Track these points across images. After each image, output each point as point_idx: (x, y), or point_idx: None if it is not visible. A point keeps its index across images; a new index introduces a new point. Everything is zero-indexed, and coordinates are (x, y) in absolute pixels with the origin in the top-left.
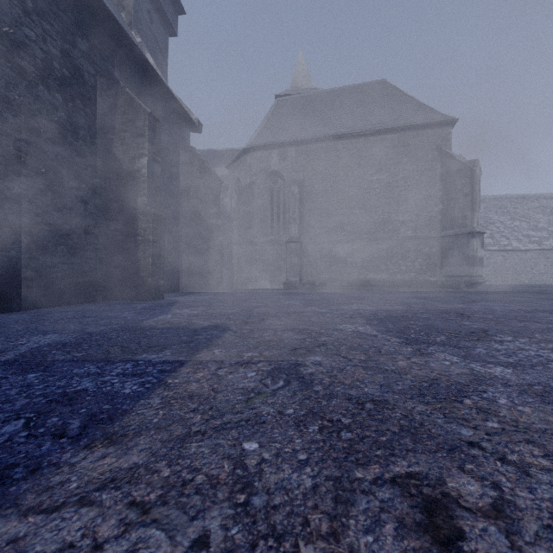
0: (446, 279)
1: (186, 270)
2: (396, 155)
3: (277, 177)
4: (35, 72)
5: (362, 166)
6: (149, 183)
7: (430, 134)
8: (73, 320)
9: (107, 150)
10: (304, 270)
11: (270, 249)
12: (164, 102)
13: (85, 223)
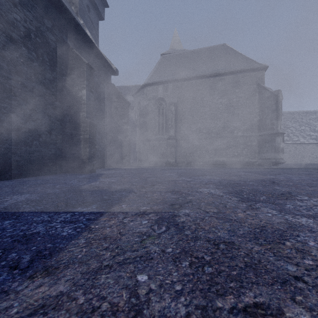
0: (261, 160)
1: (109, 155)
2: (231, 87)
3: (162, 101)
4: (20, 39)
5: (211, 94)
6: (86, 104)
7: (252, 75)
8: (40, 185)
9: (62, 85)
10: (177, 155)
11: (157, 143)
12: (96, 57)
13: (50, 128)
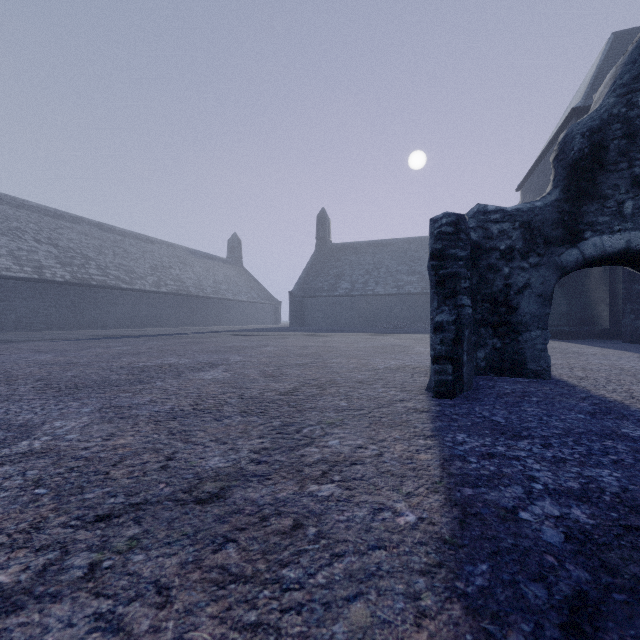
0: None
1: None
2: None
3: None
4: None
5: None
6: None
7: None
8: None
9: None
10: None
11: None
12: None
13: None
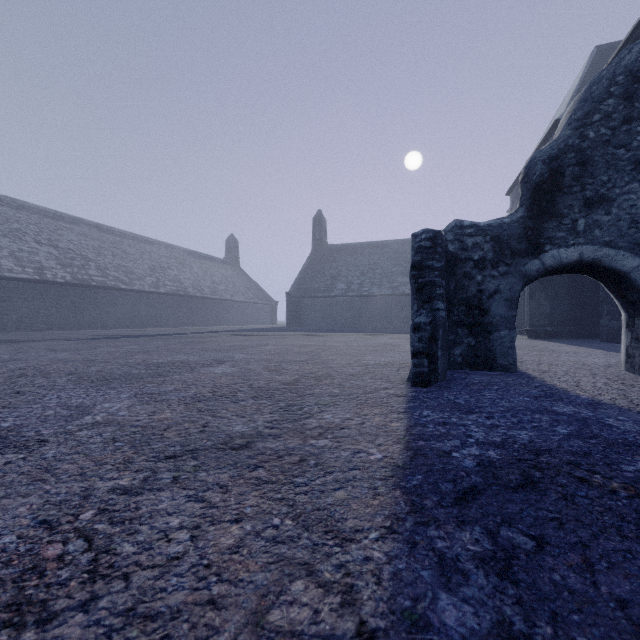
0: None
1: None
2: None
3: None
4: None
5: None
6: None
7: None
8: None
9: None
10: None
11: None
12: None
13: None
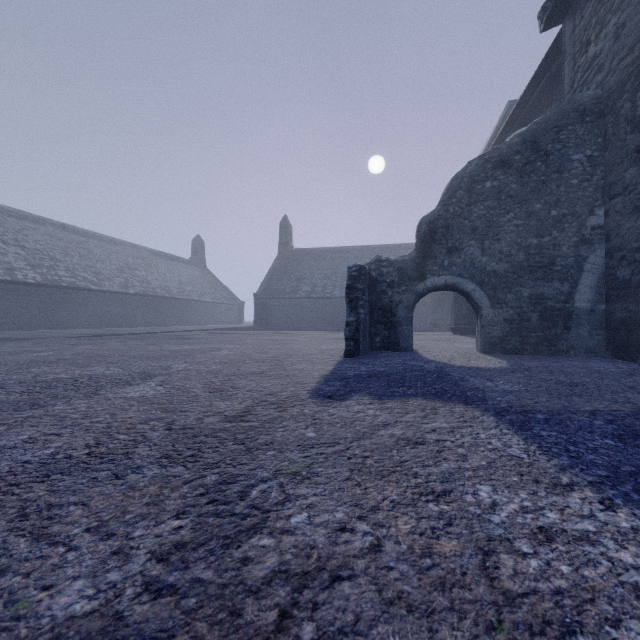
0: None
1: None
2: None
3: None
4: None
5: None
6: None
7: None
8: None
9: None
10: None
11: None
12: None
13: None
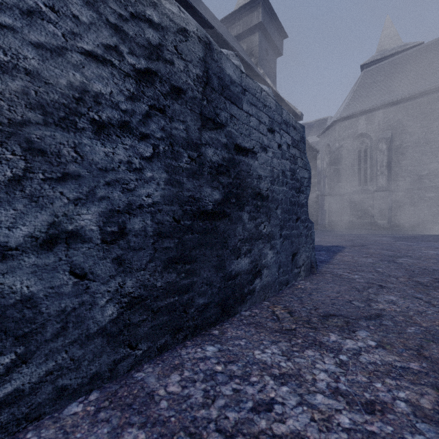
0: None
1: None
2: None
3: (364, 138)
4: None
5: None
6: None
7: None
8: None
9: None
10: (392, 214)
11: (357, 197)
12: None
13: None
